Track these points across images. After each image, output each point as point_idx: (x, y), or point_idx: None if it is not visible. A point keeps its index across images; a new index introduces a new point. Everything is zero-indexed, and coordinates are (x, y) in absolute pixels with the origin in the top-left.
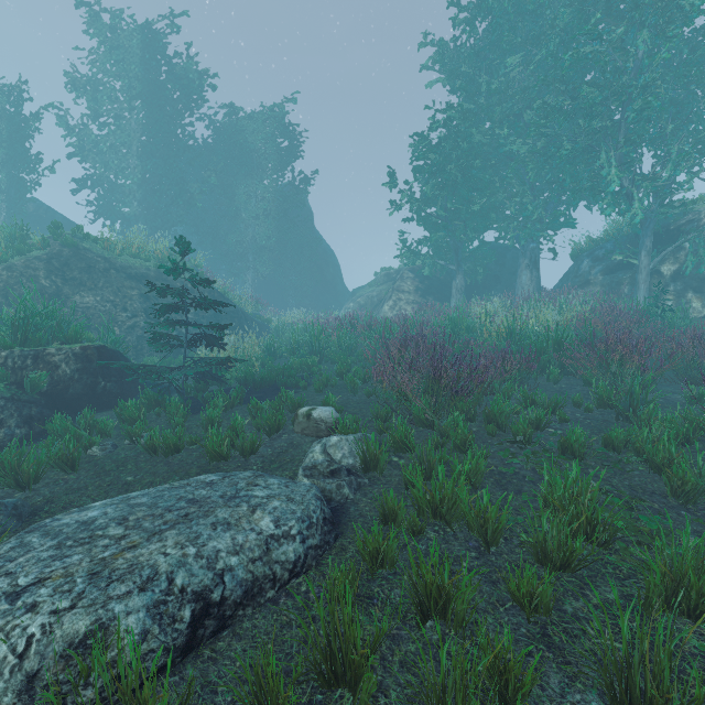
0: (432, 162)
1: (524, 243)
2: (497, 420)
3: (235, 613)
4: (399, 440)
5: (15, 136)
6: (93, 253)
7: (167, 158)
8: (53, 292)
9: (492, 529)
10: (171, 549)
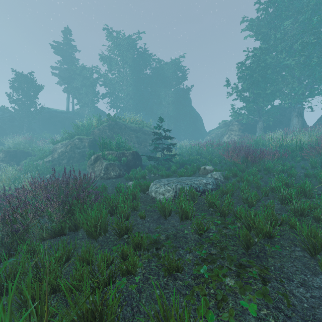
0: (246, 73)
1: (294, 105)
2: (268, 170)
3: (201, 194)
4: (234, 173)
5: (90, 84)
6: (120, 123)
7: (136, 84)
8: (111, 136)
9: (259, 186)
10: (188, 181)
